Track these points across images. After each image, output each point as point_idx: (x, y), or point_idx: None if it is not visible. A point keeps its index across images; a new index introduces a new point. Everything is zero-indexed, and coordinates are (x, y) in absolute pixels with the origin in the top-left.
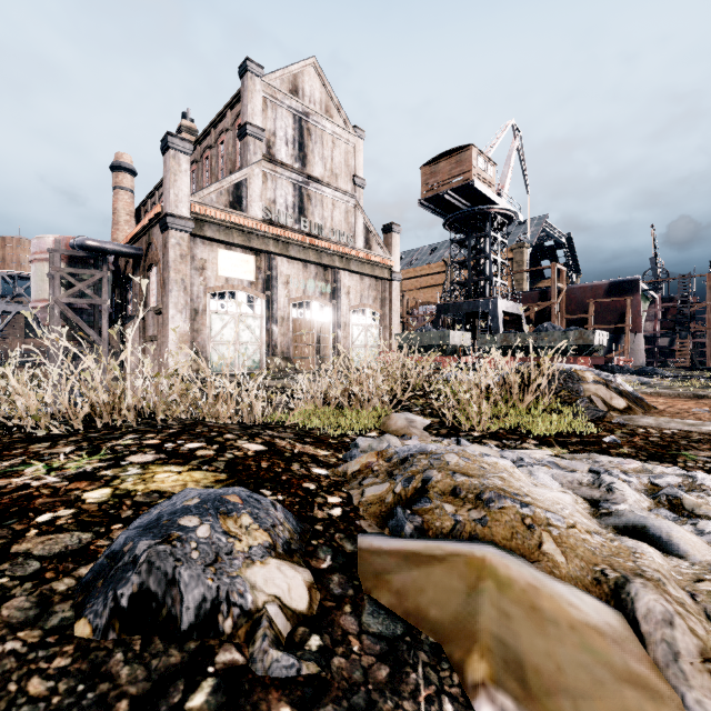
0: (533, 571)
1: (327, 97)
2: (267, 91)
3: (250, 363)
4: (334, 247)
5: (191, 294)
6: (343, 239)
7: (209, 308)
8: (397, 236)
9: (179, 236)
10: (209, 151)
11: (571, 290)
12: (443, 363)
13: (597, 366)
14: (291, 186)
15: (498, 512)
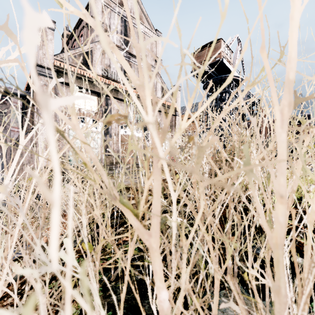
0: None
1: (140, 11)
2: (104, 0)
3: None
4: None
5: (55, 117)
6: None
7: (67, 126)
8: (178, 92)
9: (46, 79)
10: (75, 42)
11: None
12: None
13: None
14: None
15: None
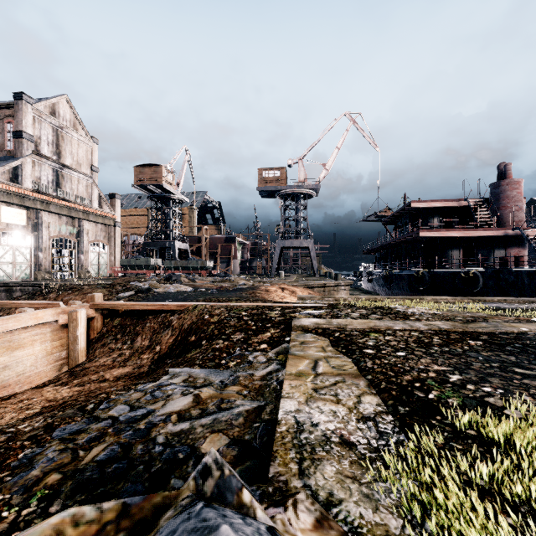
0: (156, 285)
1: (74, 118)
2: (35, 112)
3: (23, 275)
4: (80, 207)
5: None
6: (85, 202)
7: None
8: (119, 201)
9: None
10: None
11: (211, 238)
12: (148, 274)
13: (209, 274)
14: (51, 169)
15: (155, 283)
